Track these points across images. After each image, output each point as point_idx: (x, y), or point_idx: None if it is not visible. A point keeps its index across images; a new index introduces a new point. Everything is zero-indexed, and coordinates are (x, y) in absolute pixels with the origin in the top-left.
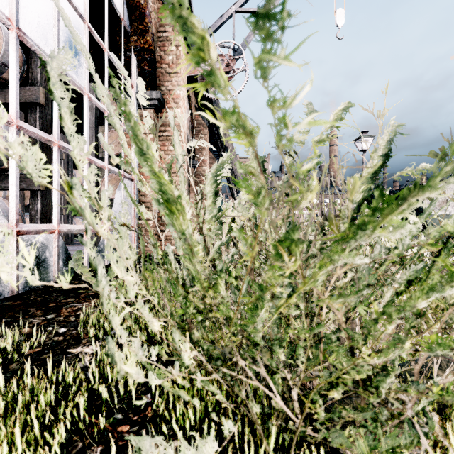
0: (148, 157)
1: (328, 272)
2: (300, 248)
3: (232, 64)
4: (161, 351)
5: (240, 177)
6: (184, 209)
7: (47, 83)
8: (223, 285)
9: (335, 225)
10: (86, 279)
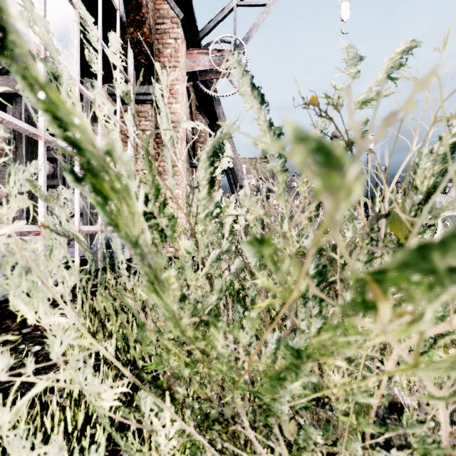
0: (11, 38)
1: None
2: (445, 295)
3: None
4: (129, 415)
5: (242, 177)
6: (128, 189)
7: None
8: (221, 339)
9: (404, 227)
10: None
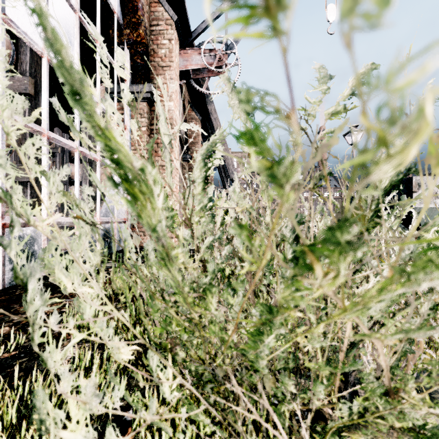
0: (86, 100)
1: (393, 298)
2: (348, 258)
3: (224, 58)
4: (137, 375)
5: (233, 171)
6: (152, 192)
7: (37, 73)
8: (215, 302)
9: (361, 218)
10: (54, 281)
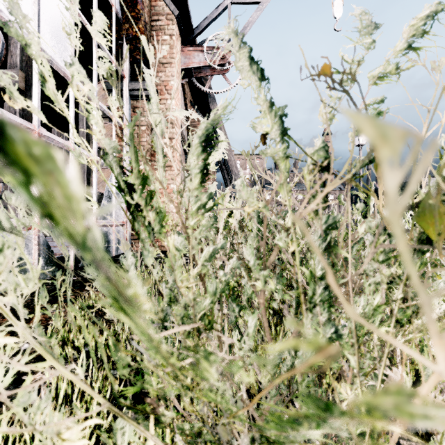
0: None
1: None
2: None
3: (227, 56)
4: (108, 440)
5: (236, 172)
6: (52, 154)
7: (28, 67)
8: (215, 373)
9: (439, 221)
10: None
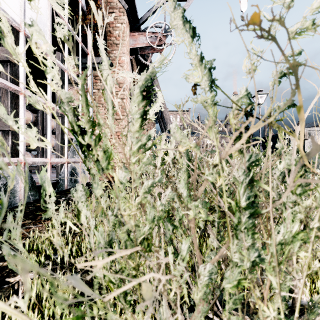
0: None
1: None
2: None
3: (163, 39)
4: None
5: (170, 124)
6: None
7: (16, 45)
8: None
9: None
10: None
